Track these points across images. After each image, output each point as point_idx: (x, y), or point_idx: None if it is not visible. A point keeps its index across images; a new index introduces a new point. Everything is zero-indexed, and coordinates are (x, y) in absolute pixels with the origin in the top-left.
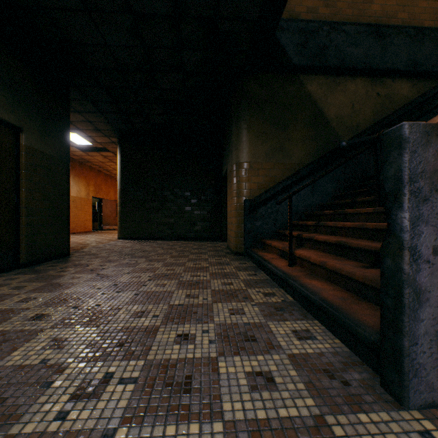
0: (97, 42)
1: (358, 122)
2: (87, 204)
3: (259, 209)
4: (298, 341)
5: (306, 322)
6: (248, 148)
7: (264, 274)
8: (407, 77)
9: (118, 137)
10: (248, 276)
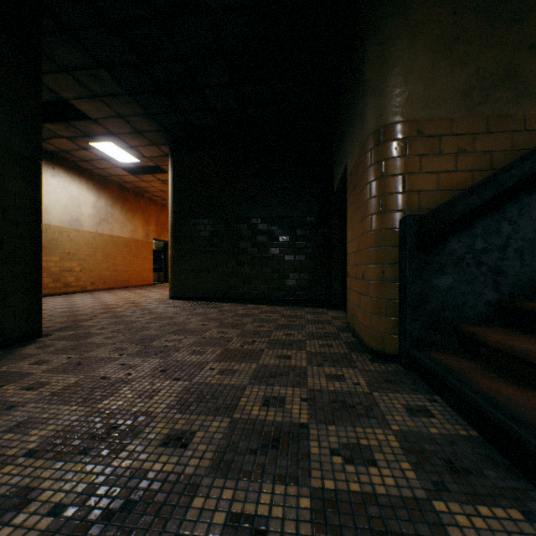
0: None
1: None
2: (145, 249)
3: (448, 242)
4: None
5: None
6: (412, 83)
7: None
8: None
9: (169, 144)
10: None
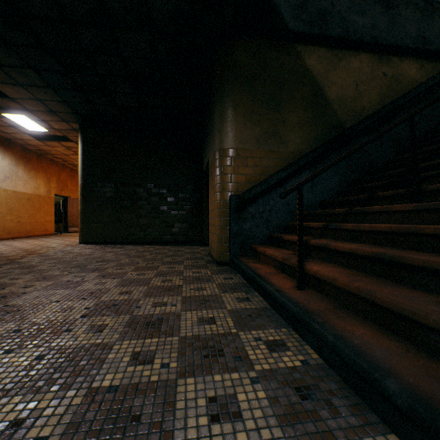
0: None
1: (363, 106)
2: (47, 203)
3: (248, 208)
4: None
5: None
6: (235, 130)
7: (260, 298)
8: (415, 57)
9: (78, 123)
10: (238, 302)
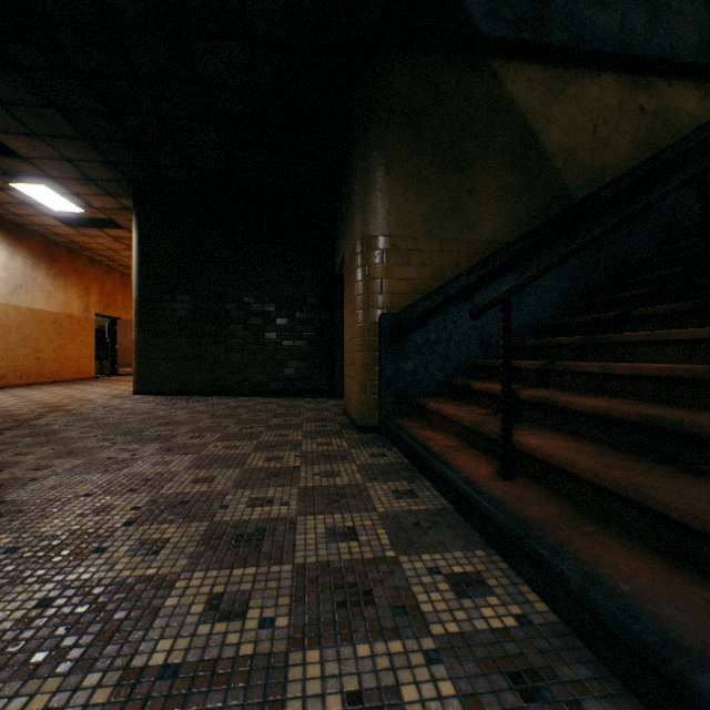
0: None
1: (606, 163)
2: (84, 328)
3: (411, 335)
4: None
5: None
6: (388, 206)
7: (434, 492)
8: (695, 79)
9: (132, 198)
10: (396, 498)
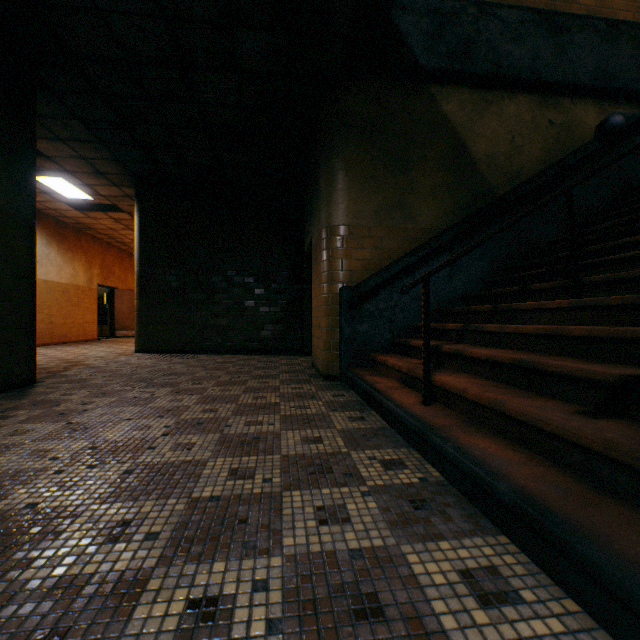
0: (79, 3)
1: (521, 166)
2: (88, 297)
3: (365, 304)
4: (481, 609)
5: (483, 542)
6: (347, 201)
7: (378, 418)
8: (594, 98)
9: (134, 187)
10: (350, 421)
